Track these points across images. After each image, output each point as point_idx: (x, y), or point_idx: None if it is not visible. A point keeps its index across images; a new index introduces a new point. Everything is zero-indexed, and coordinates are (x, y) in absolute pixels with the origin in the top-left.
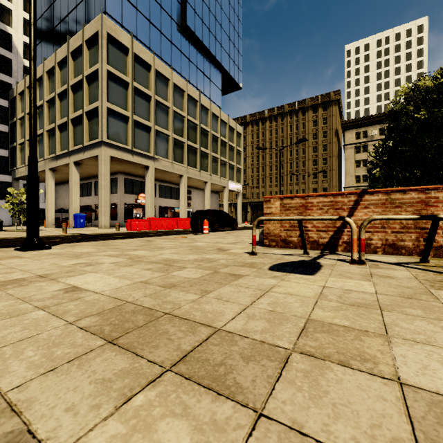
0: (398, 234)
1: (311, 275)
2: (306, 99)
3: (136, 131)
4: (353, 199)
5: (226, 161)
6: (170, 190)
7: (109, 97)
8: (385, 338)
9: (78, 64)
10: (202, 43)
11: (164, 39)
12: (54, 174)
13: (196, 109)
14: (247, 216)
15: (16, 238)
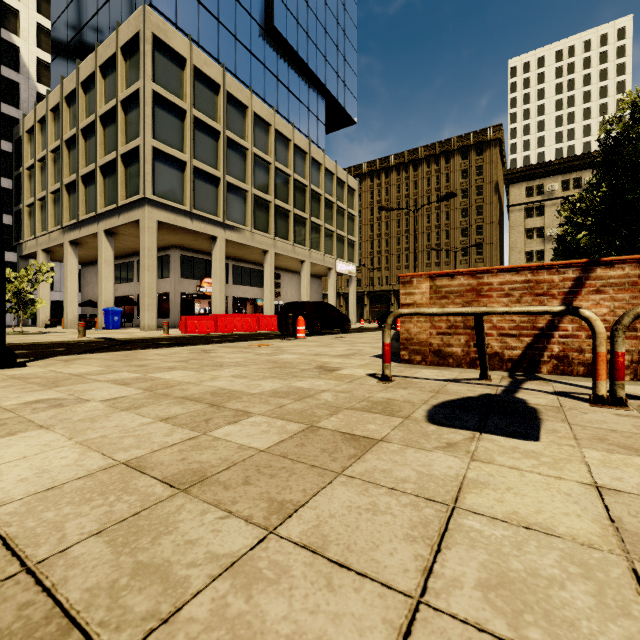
0: None
1: (533, 439)
2: (451, 138)
3: (197, 183)
4: (571, 275)
5: (333, 230)
6: (250, 273)
7: (155, 132)
8: None
9: (111, 83)
10: (297, 54)
11: (240, 47)
12: (77, 250)
13: (287, 152)
14: (363, 312)
15: None
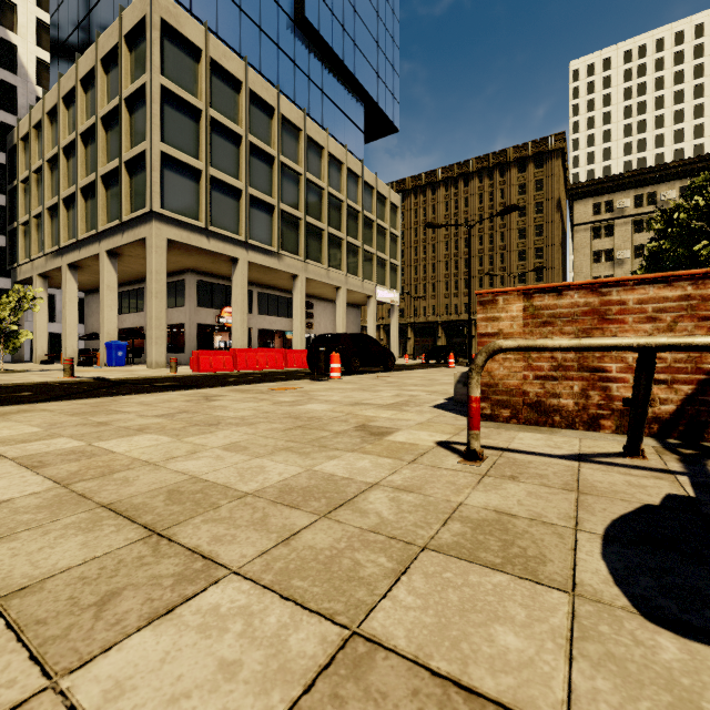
0: None
1: None
2: (507, 149)
3: (215, 196)
4: None
5: (373, 252)
6: (277, 302)
7: (165, 135)
8: None
9: (114, 78)
10: (331, 50)
11: (265, 40)
12: (77, 274)
13: (320, 162)
14: (407, 346)
15: None
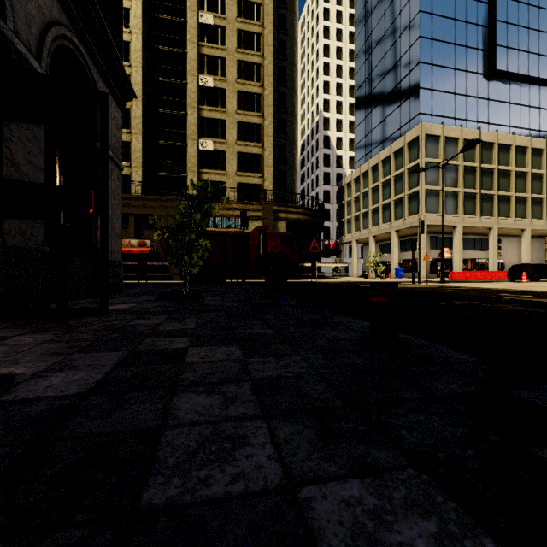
0: None
1: None
2: None
3: (446, 199)
4: None
5: None
6: (474, 242)
7: (425, 181)
8: None
9: (398, 159)
10: (517, 74)
11: (469, 99)
12: (374, 239)
13: (508, 154)
14: None
15: (401, 281)
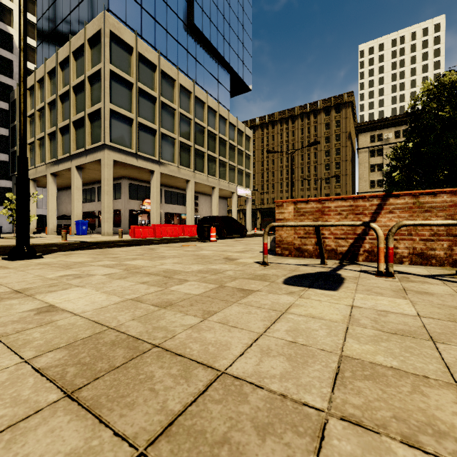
0: (427, 242)
1: (334, 290)
2: (318, 101)
3: (141, 133)
4: (376, 202)
5: (235, 166)
6: (176, 196)
7: (112, 99)
8: (456, 391)
9: (80, 64)
10: (210, 42)
11: (170, 38)
12: (55, 179)
13: (203, 111)
14: (256, 223)
15: (11, 246)
